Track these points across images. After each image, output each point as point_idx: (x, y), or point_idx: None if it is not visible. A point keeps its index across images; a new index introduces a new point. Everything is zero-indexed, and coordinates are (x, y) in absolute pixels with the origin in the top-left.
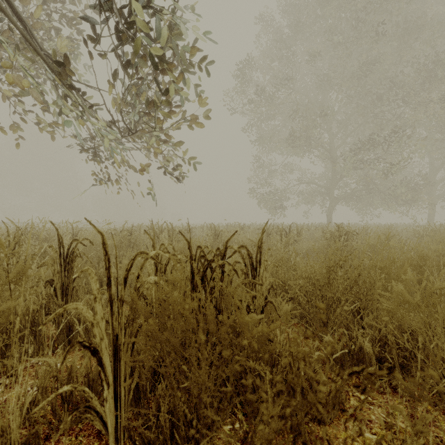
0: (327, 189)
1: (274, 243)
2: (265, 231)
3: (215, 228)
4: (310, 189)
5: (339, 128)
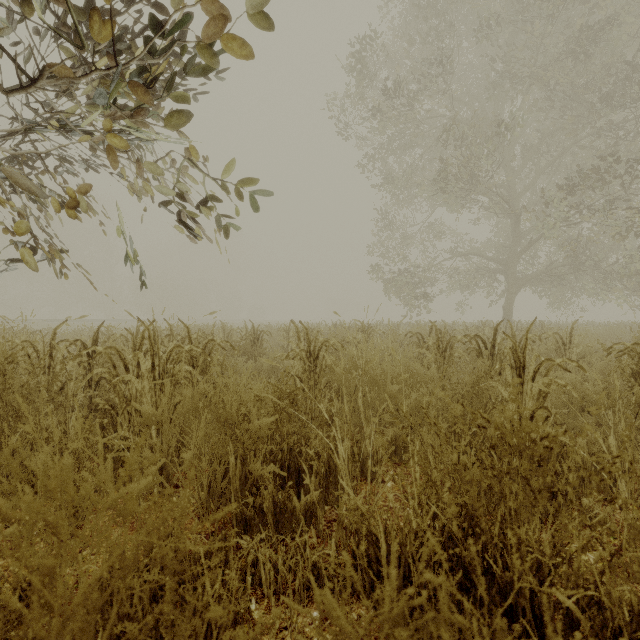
0: (504, 264)
1: (497, 386)
2: (423, 339)
3: (307, 336)
4: (470, 265)
5: (526, 159)
